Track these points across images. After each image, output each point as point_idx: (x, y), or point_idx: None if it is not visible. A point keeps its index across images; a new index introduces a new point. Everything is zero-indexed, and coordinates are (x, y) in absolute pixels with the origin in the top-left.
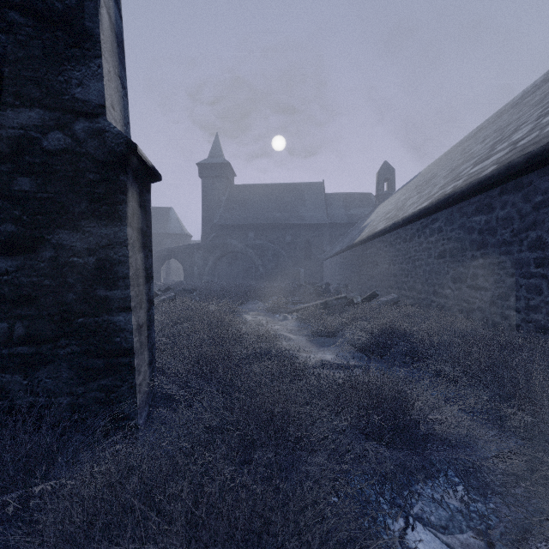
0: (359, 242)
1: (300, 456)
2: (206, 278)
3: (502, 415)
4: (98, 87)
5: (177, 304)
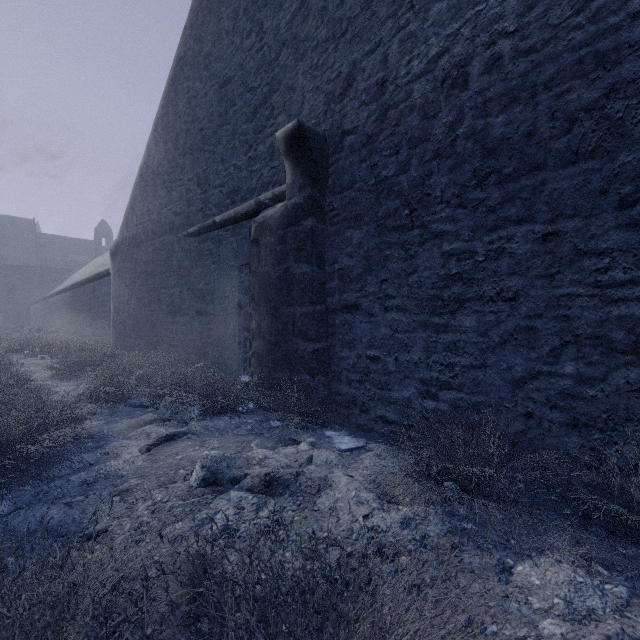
0: (47, 297)
1: None
2: None
3: None
4: None
5: None
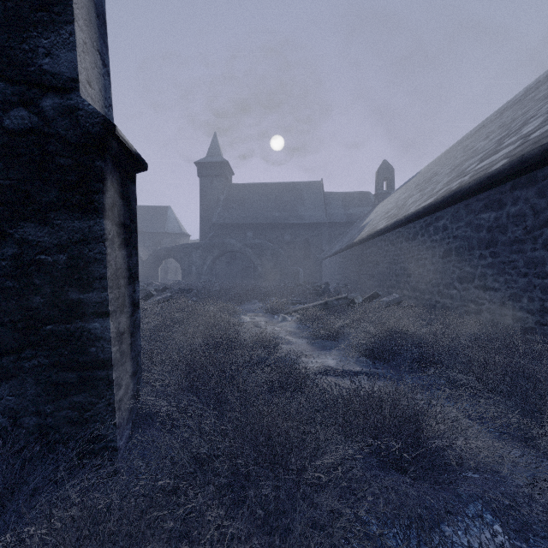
0: (359, 241)
1: (305, 492)
2: (204, 277)
3: (531, 434)
4: (69, 58)
5: (172, 304)
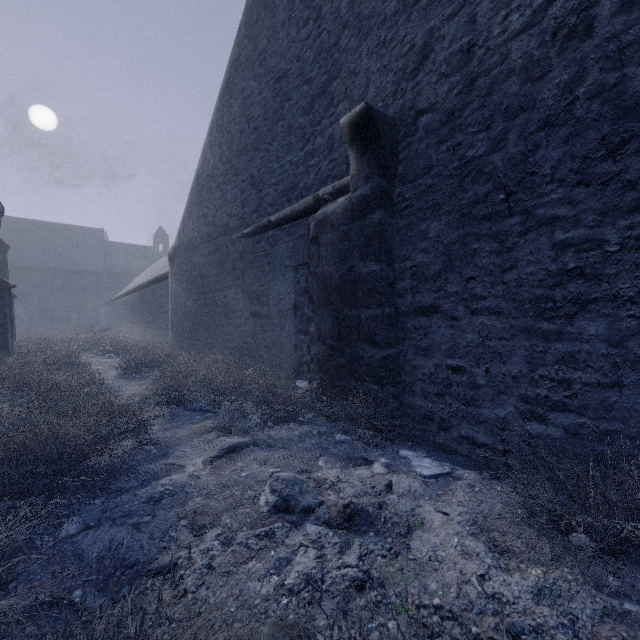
0: (113, 299)
1: None
2: None
3: None
4: None
5: None
